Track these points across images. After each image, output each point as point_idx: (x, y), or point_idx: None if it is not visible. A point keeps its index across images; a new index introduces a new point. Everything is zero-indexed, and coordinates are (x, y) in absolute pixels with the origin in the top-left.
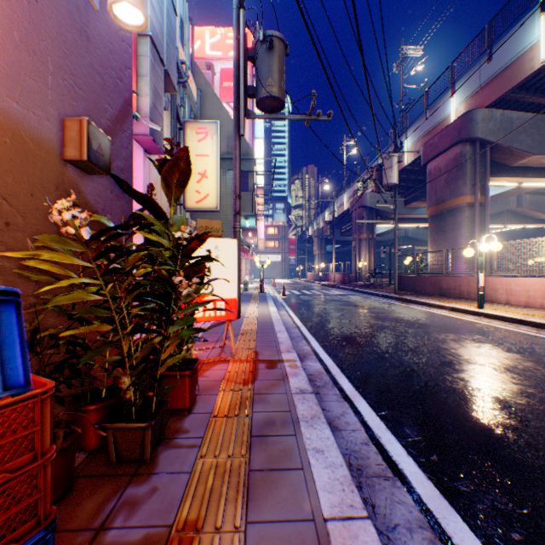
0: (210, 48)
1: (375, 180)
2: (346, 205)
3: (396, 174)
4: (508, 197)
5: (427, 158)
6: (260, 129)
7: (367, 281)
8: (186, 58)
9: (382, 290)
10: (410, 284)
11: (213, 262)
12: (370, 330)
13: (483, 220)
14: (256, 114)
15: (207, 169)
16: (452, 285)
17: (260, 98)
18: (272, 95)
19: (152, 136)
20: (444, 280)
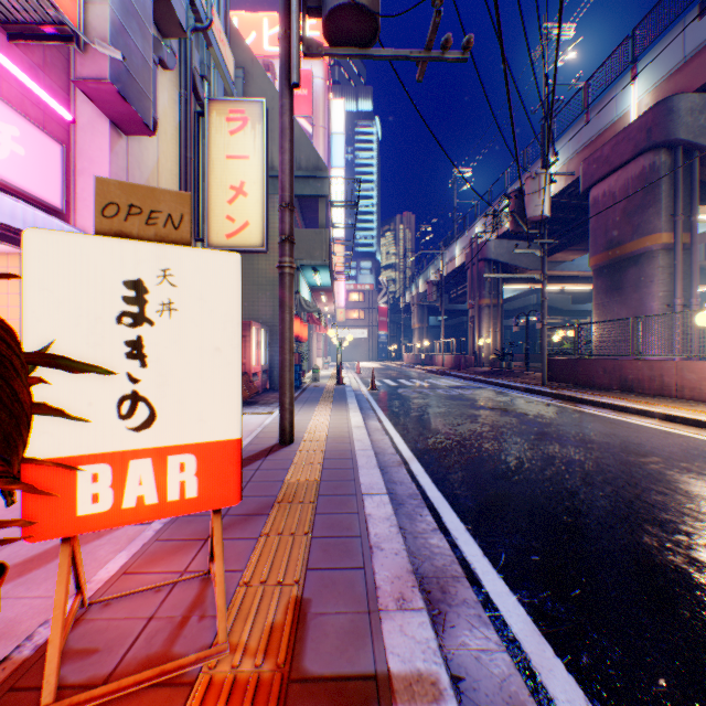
0: (270, 43)
1: (512, 213)
2: (458, 260)
3: (547, 202)
4: (698, 243)
5: (592, 180)
6: (338, 155)
7: (491, 366)
8: (215, 4)
9: (521, 381)
10: (566, 372)
11: (152, 324)
12: (554, 474)
13: (687, 272)
14: (334, 134)
15: (245, 179)
16: (647, 375)
17: (330, 9)
18: (355, 1)
19: (118, 86)
20: (631, 366)
